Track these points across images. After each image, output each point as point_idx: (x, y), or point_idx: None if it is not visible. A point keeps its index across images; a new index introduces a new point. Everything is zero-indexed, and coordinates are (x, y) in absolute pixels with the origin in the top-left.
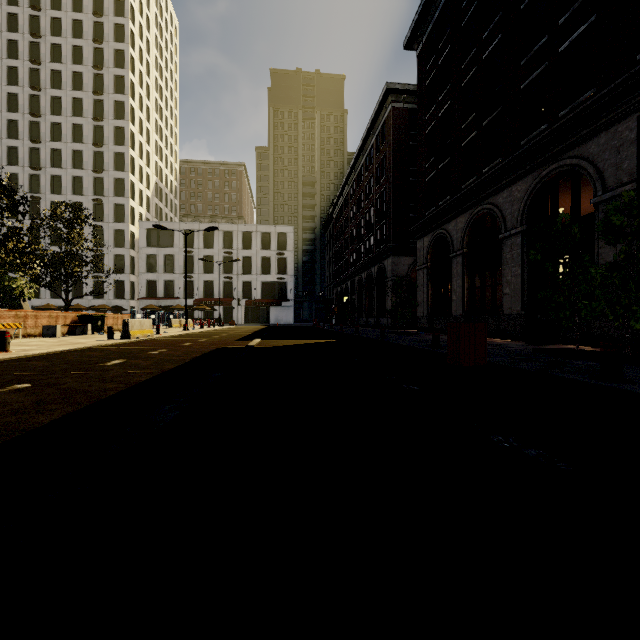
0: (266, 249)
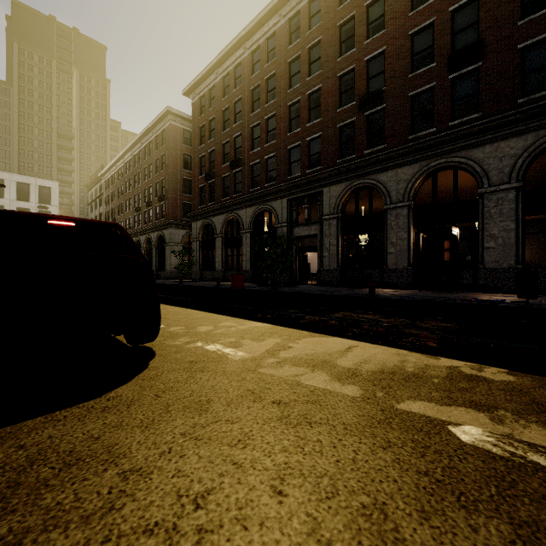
0: (23, 200)
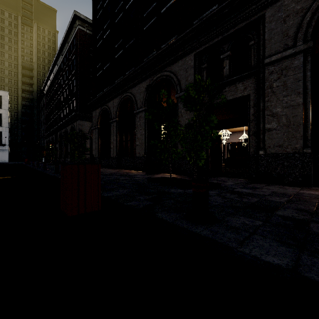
0: None
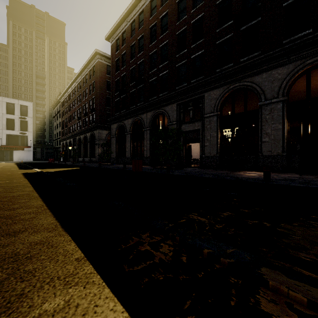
0: (11, 113)
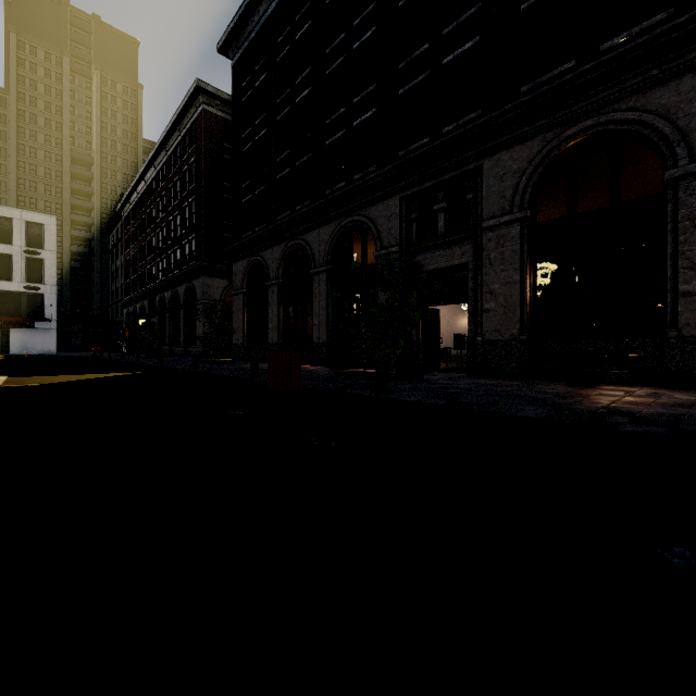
0: (3, 242)
